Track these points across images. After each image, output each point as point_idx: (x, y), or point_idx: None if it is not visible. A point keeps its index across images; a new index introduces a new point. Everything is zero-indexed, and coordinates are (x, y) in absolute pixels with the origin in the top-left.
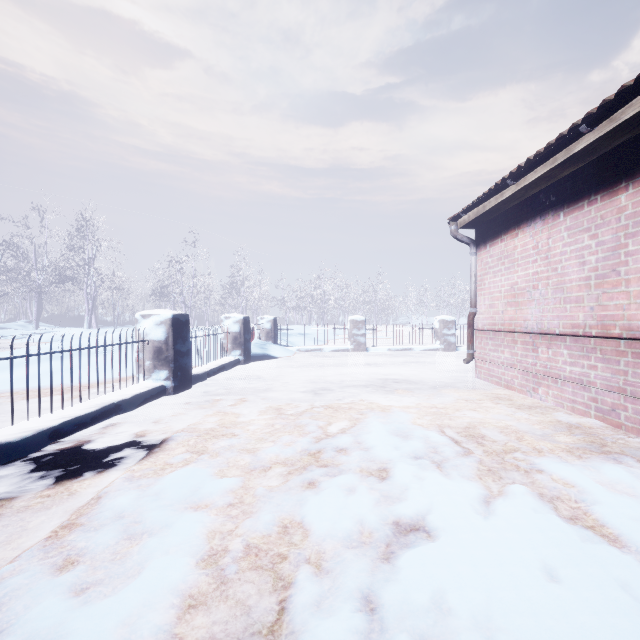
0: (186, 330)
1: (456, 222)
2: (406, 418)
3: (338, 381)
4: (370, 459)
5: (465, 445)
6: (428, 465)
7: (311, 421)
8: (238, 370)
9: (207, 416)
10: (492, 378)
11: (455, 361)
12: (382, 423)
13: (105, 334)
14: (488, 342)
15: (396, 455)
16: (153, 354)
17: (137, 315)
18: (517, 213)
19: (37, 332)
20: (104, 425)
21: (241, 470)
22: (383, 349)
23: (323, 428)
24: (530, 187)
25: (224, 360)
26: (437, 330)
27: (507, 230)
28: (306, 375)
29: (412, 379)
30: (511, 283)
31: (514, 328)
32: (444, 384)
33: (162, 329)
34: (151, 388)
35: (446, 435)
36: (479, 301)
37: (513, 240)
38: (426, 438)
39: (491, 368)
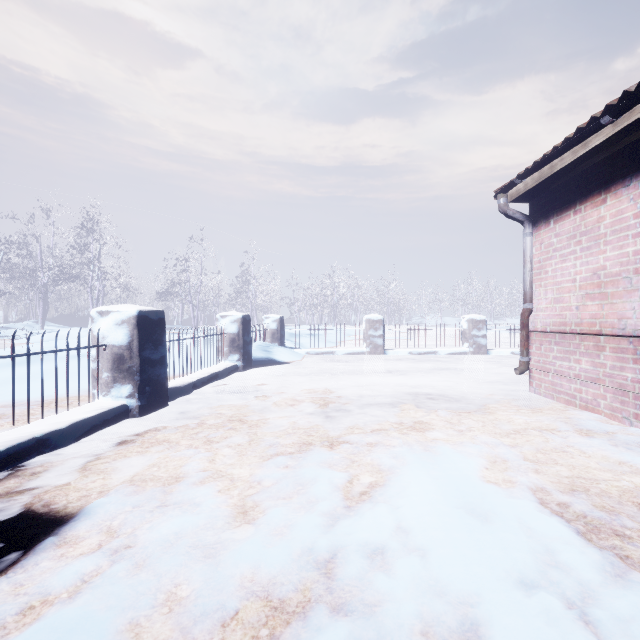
0: (159, 331)
1: (506, 194)
2: (468, 470)
3: (355, 396)
4: (435, 590)
5: (597, 541)
6: (563, 619)
7: (320, 474)
8: (234, 379)
9: (167, 459)
10: (559, 395)
11: (492, 368)
12: (433, 481)
13: (28, 338)
14: (552, 347)
15: (485, 580)
16: (112, 363)
17: (93, 312)
18: (604, 171)
19: (40, 332)
20: (7, 476)
21: (174, 622)
22: (403, 352)
23: (339, 490)
24: (637, 126)
25: (218, 366)
26: (465, 331)
27: (586, 197)
28: (315, 386)
29: (449, 393)
30: (593, 268)
31: (600, 329)
32: (494, 402)
33: (124, 330)
34: (104, 410)
35: (550, 513)
36: (537, 294)
37: (597, 209)
38: (520, 523)
39: (557, 382)
